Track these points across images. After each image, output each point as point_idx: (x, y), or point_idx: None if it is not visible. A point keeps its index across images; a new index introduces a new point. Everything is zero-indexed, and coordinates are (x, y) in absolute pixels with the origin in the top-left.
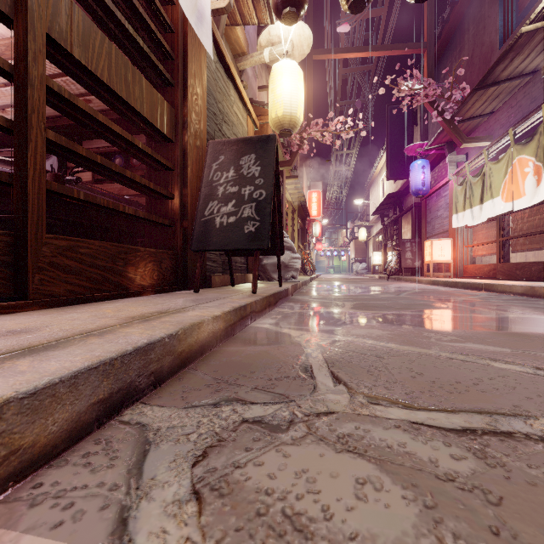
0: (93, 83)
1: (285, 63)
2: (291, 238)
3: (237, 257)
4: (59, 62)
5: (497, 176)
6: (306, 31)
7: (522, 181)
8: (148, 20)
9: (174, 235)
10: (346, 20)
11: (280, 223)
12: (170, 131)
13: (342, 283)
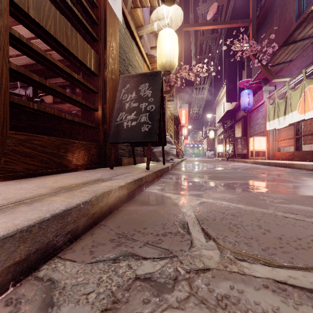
0: (44, 35)
1: (166, 30)
2: (170, 136)
3: (138, 147)
4: (21, 20)
5: (295, 98)
6: (179, 11)
7: (311, 101)
8: None
9: (98, 133)
10: (202, 7)
11: (164, 126)
12: (95, 68)
13: (200, 163)
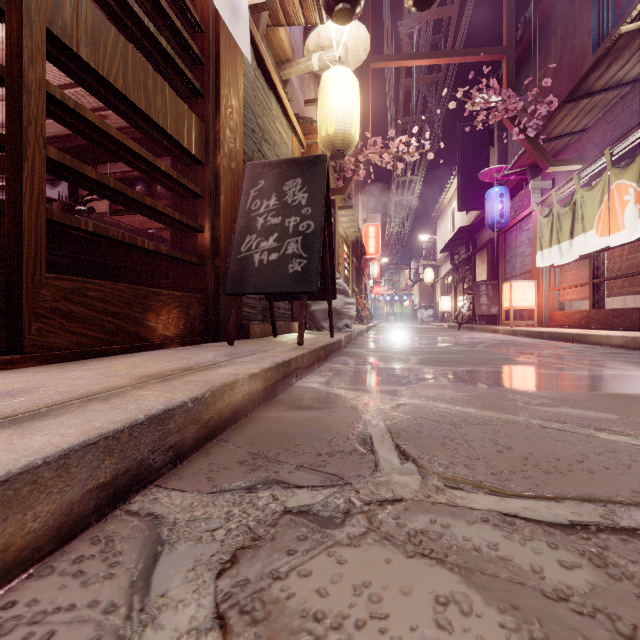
0: (105, 91)
1: (337, 71)
2: (345, 280)
3: (280, 302)
4: (63, 65)
5: (591, 205)
6: (362, 33)
7: (621, 211)
8: (172, 17)
9: (204, 276)
10: (409, 21)
11: (332, 261)
12: (199, 150)
13: (405, 333)
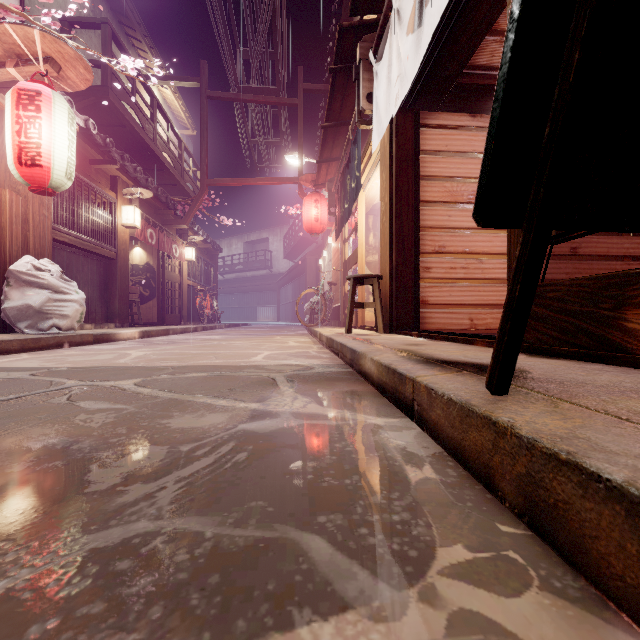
0: None
1: None
2: None
3: None
4: None
5: None
6: None
7: None
8: None
9: None
10: None
11: None
12: None
13: None
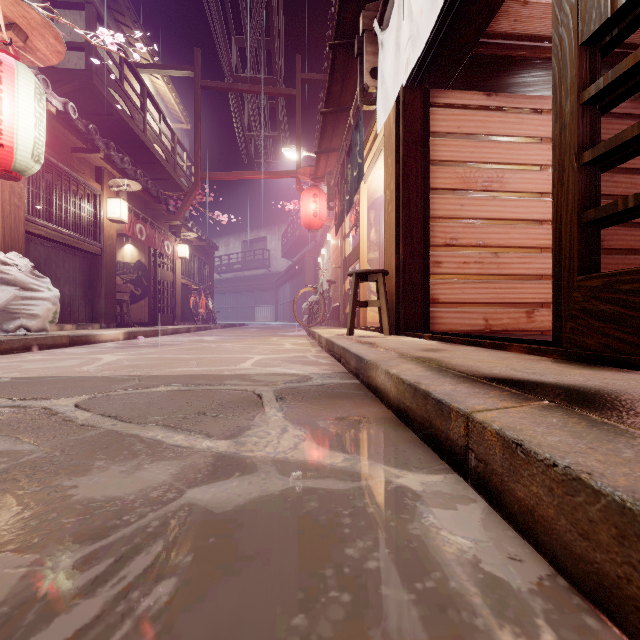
0: None
1: None
2: None
3: None
4: None
5: None
6: None
7: None
8: None
9: None
10: None
11: None
12: None
13: None
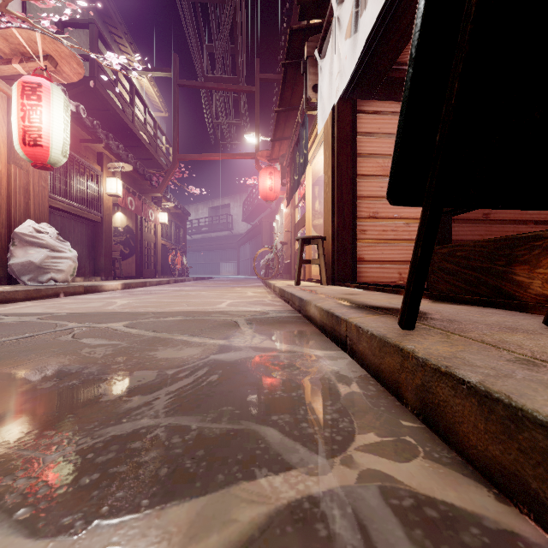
0: None
1: None
2: None
3: None
4: None
5: None
6: None
7: None
8: None
9: None
10: None
11: None
12: None
13: None
